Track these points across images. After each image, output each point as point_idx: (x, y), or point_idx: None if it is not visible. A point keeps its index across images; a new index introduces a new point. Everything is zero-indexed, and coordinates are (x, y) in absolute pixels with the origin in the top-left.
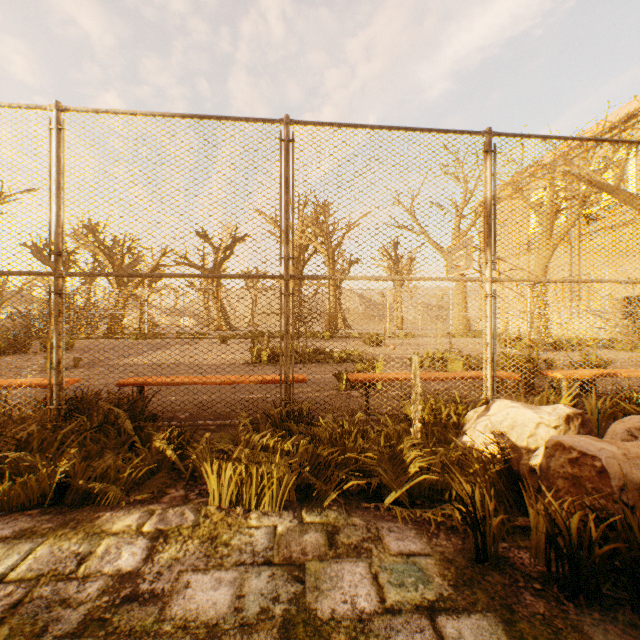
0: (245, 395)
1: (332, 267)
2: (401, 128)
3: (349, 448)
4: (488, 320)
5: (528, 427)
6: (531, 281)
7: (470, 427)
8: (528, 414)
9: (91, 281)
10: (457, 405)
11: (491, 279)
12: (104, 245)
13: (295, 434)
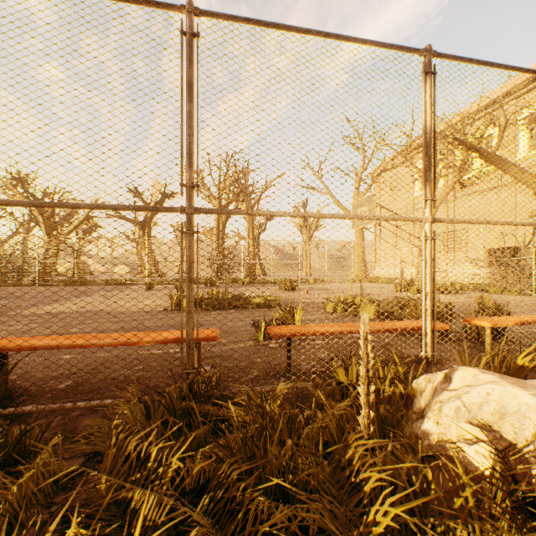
0: (153, 350)
1: (251, 221)
2: (332, 34)
3: (272, 454)
4: (428, 266)
5: (530, 419)
6: (472, 222)
7: (432, 408)
8: (524, 397)
9: (28, 232)
10: (397, 367)
11: (431, 219)
12: (33, 196)
13: (196, 423)
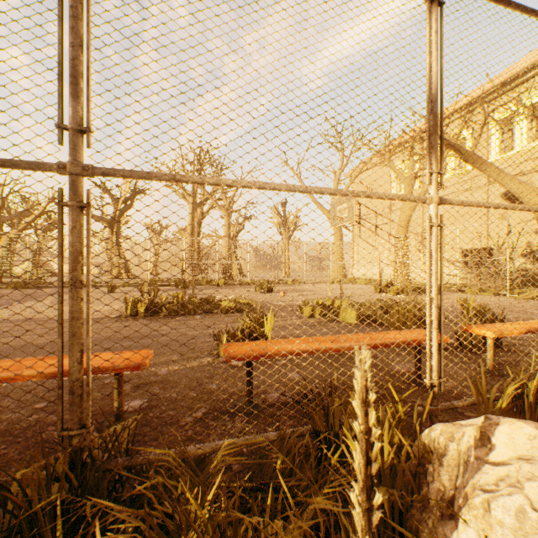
0: None
1: (227, 220)
2: None
3: None
4: (433, 262)
5: None
6: (486, 206)
7: (471, 503)
8: None
9: None
10: (396, 404)
11: (438, 199)
12: None
13: None
